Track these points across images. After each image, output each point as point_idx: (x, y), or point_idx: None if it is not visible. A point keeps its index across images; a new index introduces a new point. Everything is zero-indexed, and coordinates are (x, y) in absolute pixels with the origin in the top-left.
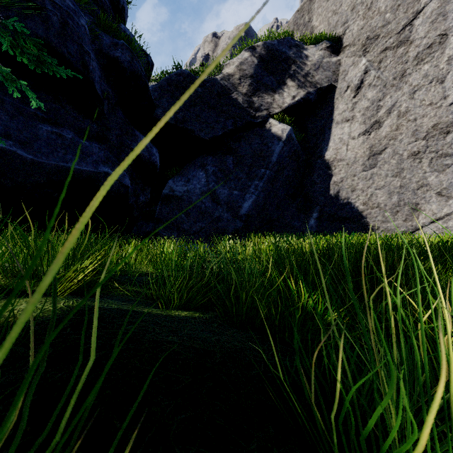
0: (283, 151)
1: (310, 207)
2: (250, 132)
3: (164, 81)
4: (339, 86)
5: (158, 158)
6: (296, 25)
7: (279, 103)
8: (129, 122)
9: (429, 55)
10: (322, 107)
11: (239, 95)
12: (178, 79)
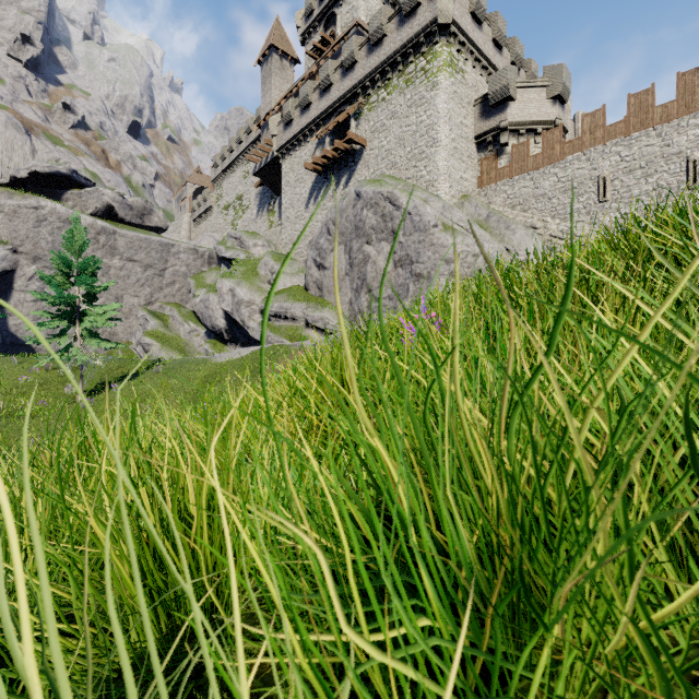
0: None
1: None
2: None
3: None
4: (18, 272)
5: None
6: None
7: None
8: None
9: None
10: (6, 278)
11: None
12: None
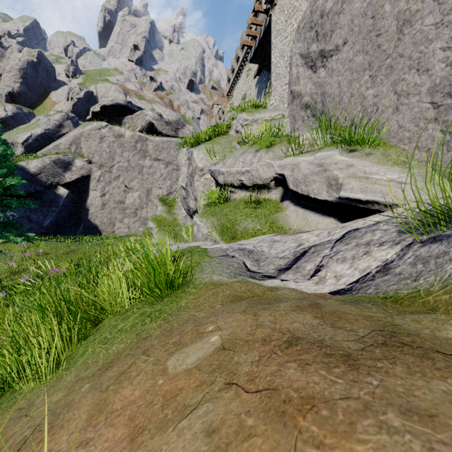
0: (65, 200)
1: (80, 222)
2: (49, 190)
3: None
4: (92, 176)
5: None
6: (74, 141)
7: (64, 180)
8: None
9: (117, 179)
10: (85, 181)
11: (43, 176)
12: None
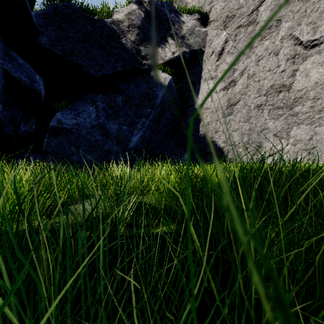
0: (165, 96)
1: (184, 144)
2: (138, 76)
3: (50, 9)
4: (206, 51)
5: (42, 87)
6: None
7: (162, 56)
8: (3, 40)
9: (269, 34)
10: (193, 66)
11: (128, 42)
12: (65, 11)
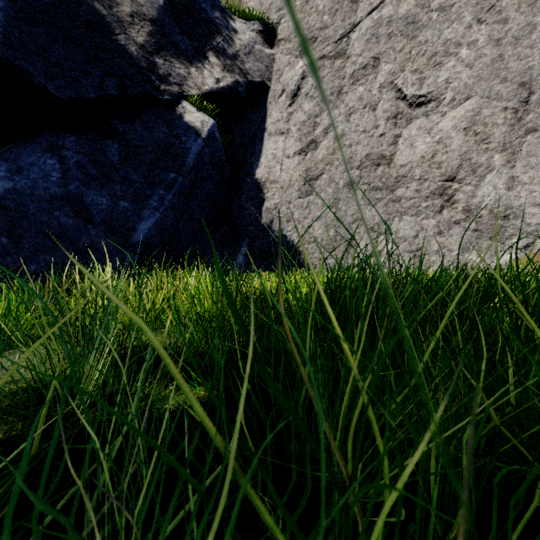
0: (203, 153)
1: (237, 240)
2: (151, 112)
3: None
4: (273, 88)
5: None
6: None
7: (198, 82)
8: None
9: (364, 77)
10: (252, 109)
11: (131, 43)
12: None
